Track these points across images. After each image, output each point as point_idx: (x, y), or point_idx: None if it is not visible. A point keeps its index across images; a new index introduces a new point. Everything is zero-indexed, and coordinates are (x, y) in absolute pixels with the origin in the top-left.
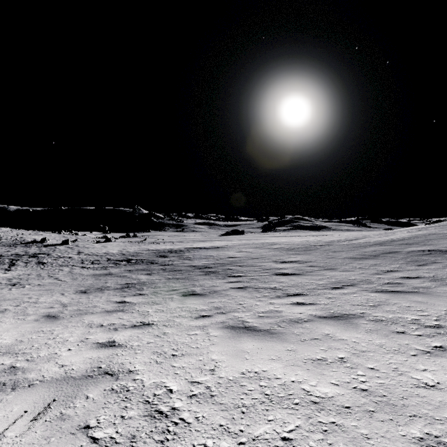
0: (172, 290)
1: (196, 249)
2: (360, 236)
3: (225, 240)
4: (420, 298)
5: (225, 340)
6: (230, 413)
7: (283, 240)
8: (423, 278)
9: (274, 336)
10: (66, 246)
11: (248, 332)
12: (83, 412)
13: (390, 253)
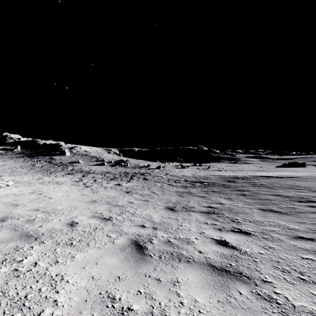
0: (299, 238)
1: (264, 177)
2: None
3: (289, 171)
4: None
5: None
6: None
7: None
8: None
9: None
10: (159, 170)
11: None
12: None
13: None
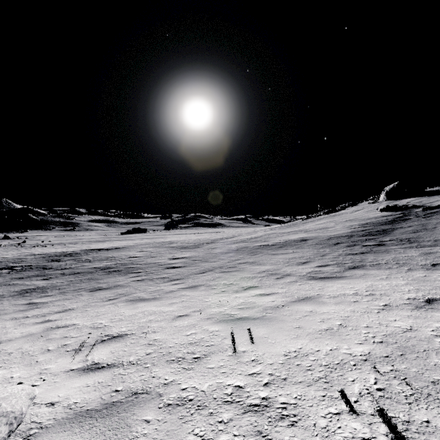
0: (79, 289)
1: (95, 251)
2: (237, 234)
3: (126, 240)
4: (236, 273)
5: (128, 305)
6: (131, 320)
7: (182, 238)
8: (248, 262)
9: (156, 299)
10: None
11: (142, 300)
12: (59, 336)
13: (244, 248)
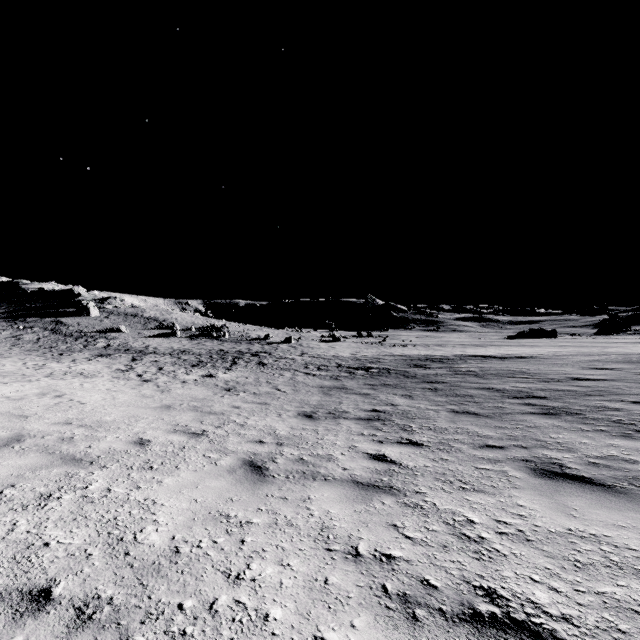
0: (486, 447)
1: (478, 358)
2: None
3: (524, 346)
4: None
5: None
6: None
7: None
8: None
9: None
10: (288, 345)
11: None
12: None
13: None
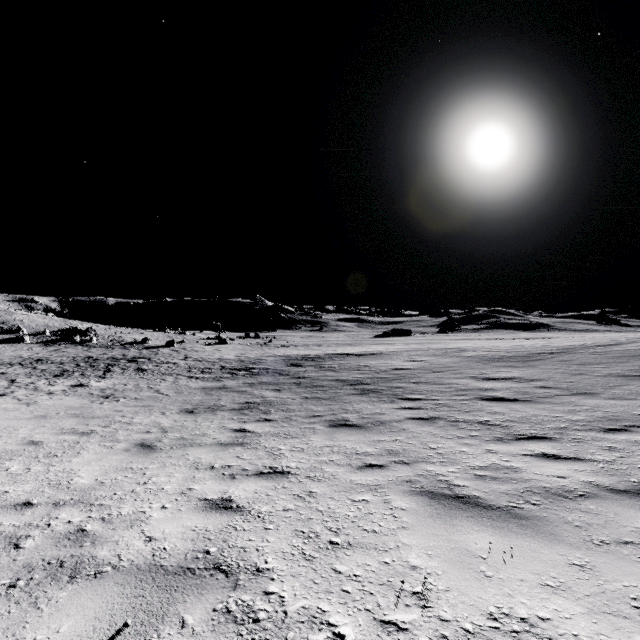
0: (312, 417)
1: (342, 356)
2: (623, 339)
3: (383, 344)
4: None
5: (424, 521)
6: None
7: (478, 345)
8: None
9: (526, 524)
10: (170, 349)
11: (467, 507)
12: None
13: None
